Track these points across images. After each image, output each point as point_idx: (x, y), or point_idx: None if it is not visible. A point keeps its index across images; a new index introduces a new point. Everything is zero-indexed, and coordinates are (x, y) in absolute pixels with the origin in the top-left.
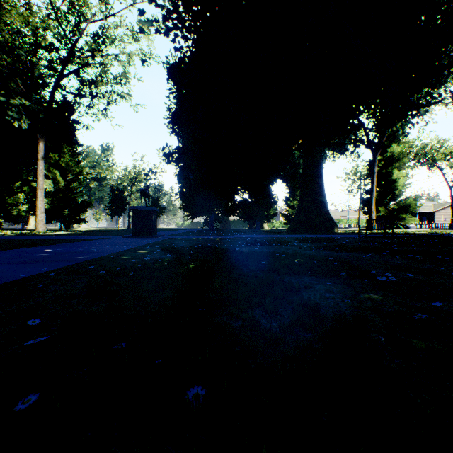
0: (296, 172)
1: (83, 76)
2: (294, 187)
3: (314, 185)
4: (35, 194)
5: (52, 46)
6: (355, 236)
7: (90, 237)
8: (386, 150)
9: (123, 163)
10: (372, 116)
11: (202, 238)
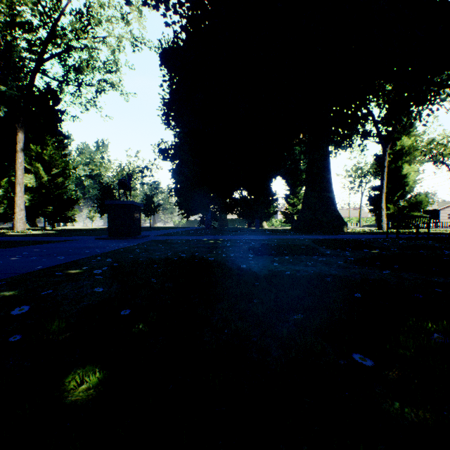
0: (296, 168)
1: (66, 59)
2: (294, 184)
3: (321, 180)
4: (15, 189)
5: (29, 23)
6: (378, 236)
7: (55, 238)
8: (394, 143)
9: (117, 159)
10: (384, 104)
11: (193, 239)
